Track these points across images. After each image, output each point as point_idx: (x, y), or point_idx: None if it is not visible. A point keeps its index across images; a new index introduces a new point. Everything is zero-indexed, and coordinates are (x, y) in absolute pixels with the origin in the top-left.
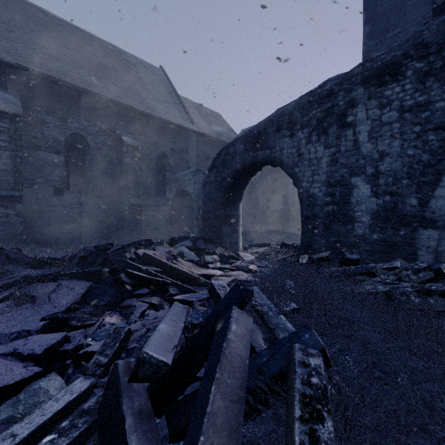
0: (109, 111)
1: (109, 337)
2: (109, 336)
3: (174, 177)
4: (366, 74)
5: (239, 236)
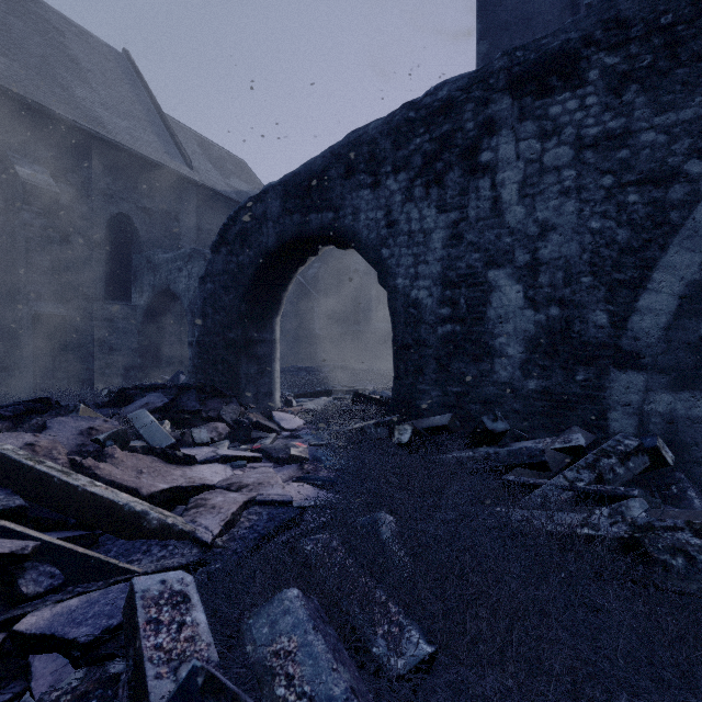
0: None
1: None
2: None
3: (149, 264)
4: (517, 72)
5: (275, 380)
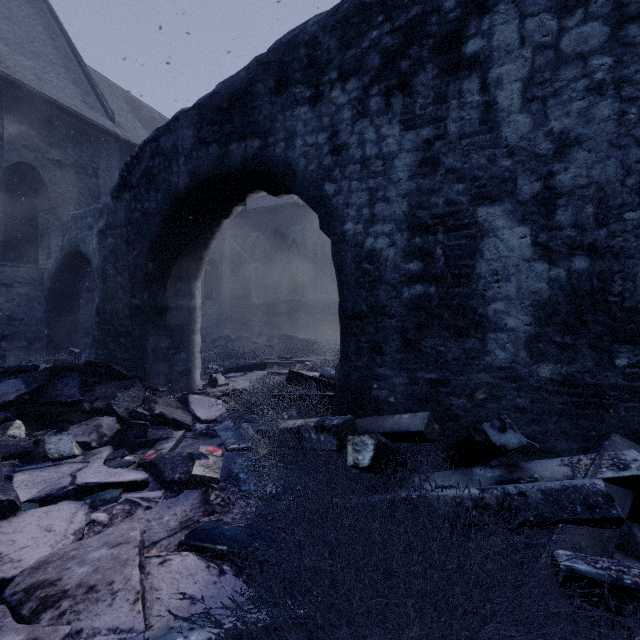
0: None
1: None
2: None
3: (57, 222)
4: None
5: (194, 355)
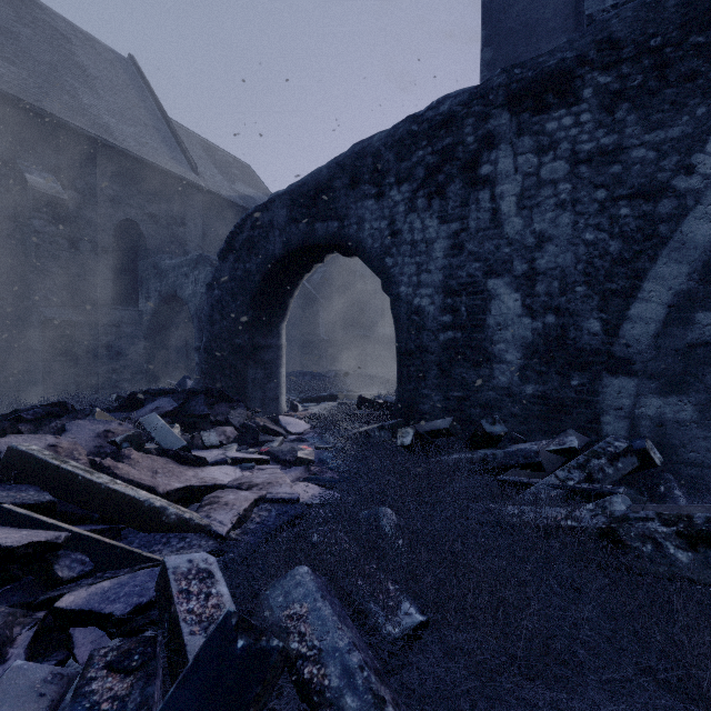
0: None
1: None
2: None
3: (155, 270)
4: (515, 89)
5: (281, 385)
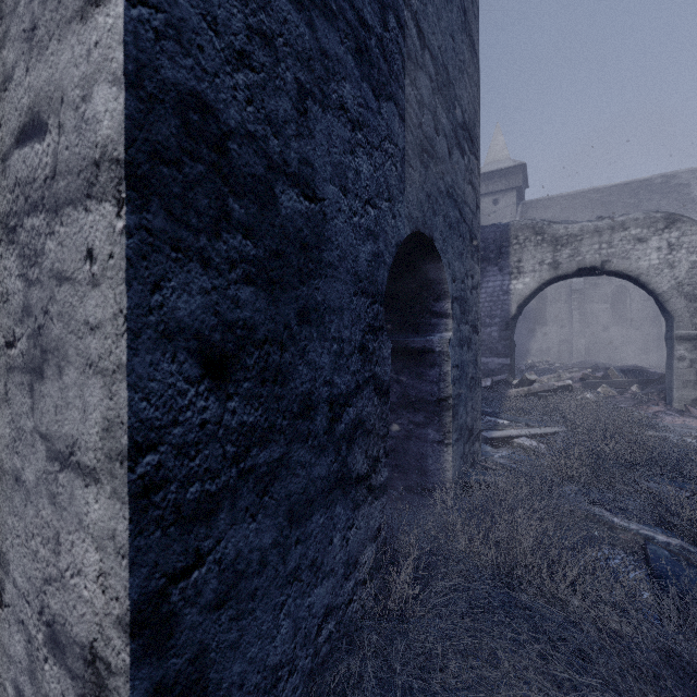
0: None
1: None
2: None
3: None
4: None
5: (673, 377)
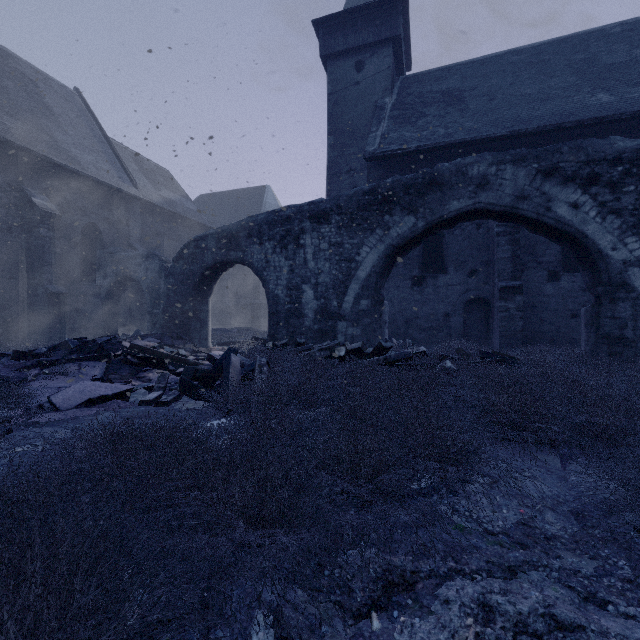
0: (7, 157)
1: (160, 378)
2: (159, 377)
3: (112, 258)
4: (311, 213)
5: (209, 332)
